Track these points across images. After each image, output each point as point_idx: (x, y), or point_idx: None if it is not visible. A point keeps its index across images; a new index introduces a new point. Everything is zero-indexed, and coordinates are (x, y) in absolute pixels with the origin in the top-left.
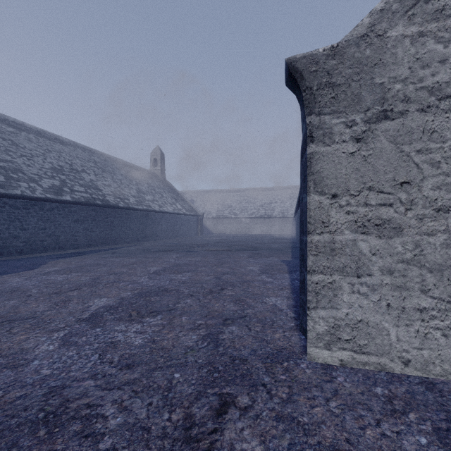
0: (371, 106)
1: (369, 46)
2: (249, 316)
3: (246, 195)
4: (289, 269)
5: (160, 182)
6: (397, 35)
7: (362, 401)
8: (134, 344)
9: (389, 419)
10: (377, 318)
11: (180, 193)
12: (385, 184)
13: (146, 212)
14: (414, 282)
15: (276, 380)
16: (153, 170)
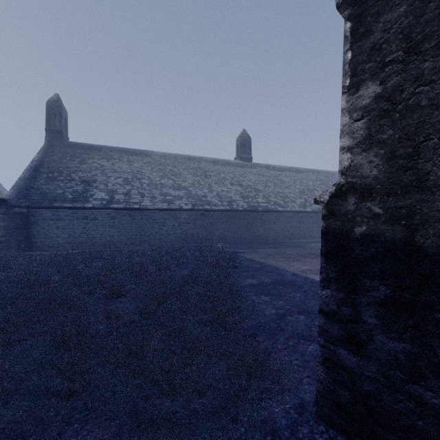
0: None
1: None
2: None
3: None
4: None
5: None
6: None
7: None
8: None
9: None
10: None
11: None
12: None
13: None
14: None
15: None
16: None
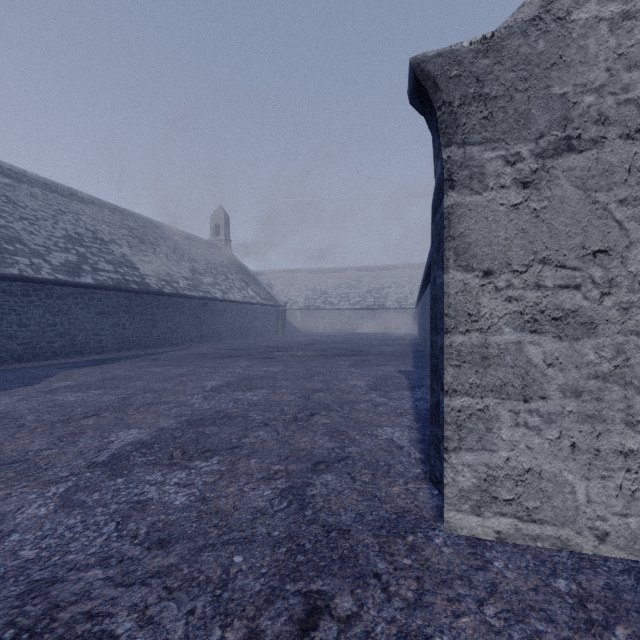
0: (545, 130)
1: (543, 36)
2: (353, 457)
3: (348, 277)
4: (411, 384)
5: (224, 258)
6: (587, 18)
7: (537, 604)
8: (173, 504)
9: (584, 638)
10: (555, 467)
11: (253, 274)
12: (568, 254)
13: (204, 301)
14: (615, 410)
15: (396, 566)
16: (215, 241)
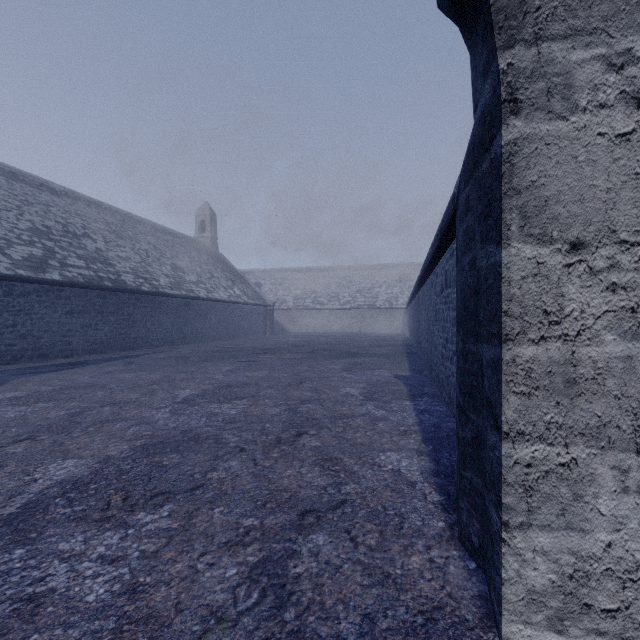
0: None
1: None
2: (352, 501)
3: (338, 276)
4: (411, 392)
5: (209, 256)
6: None
7: None
8: (83, 602)
9: None
10: None
11: (240, 272)
12: None
13: (187, 300)
14: None
15: None
16: (200, 238)
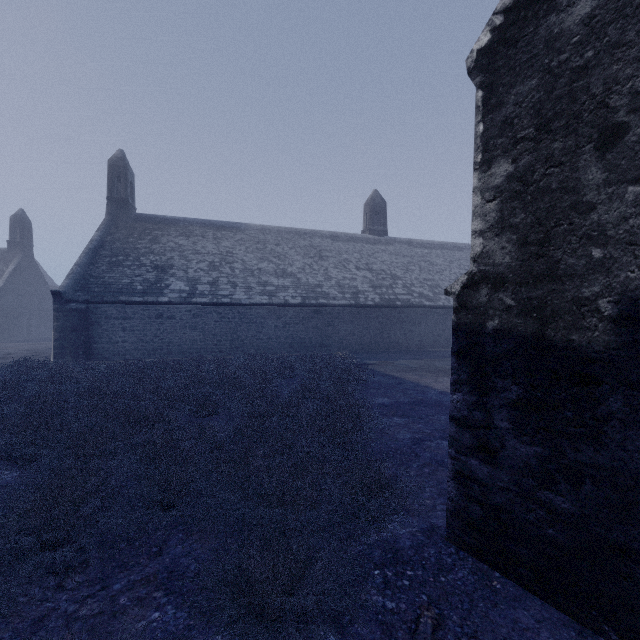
0: None
1: None
2: None
3: None
4: None
5: None
6: None
7: None
8: None
9: None
10: None
11: None
12: None
13: None
14: None
15: None
16: None
